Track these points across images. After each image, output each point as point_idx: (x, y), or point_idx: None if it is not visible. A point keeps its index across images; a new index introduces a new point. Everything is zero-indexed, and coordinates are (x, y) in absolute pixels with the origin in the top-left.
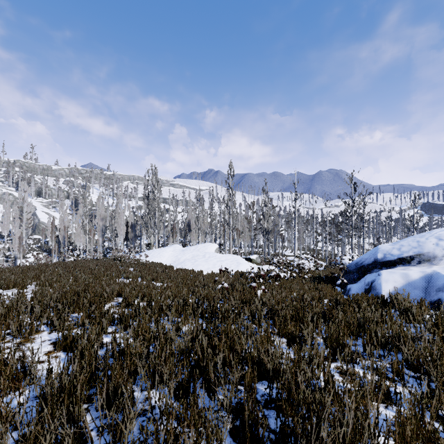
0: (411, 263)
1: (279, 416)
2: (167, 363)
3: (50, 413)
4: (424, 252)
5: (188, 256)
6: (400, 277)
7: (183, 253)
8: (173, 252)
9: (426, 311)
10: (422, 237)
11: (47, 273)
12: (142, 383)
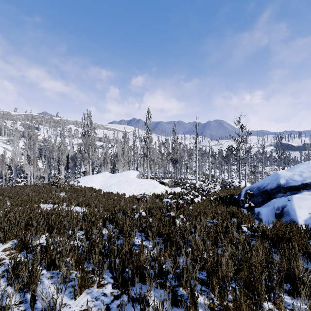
0: None
1: None
2: None
3: None
4: None
5: (114, 181)
6: None
7: (111, 179)
8: (103, 178)
9: None
10: None
11: None
12: None
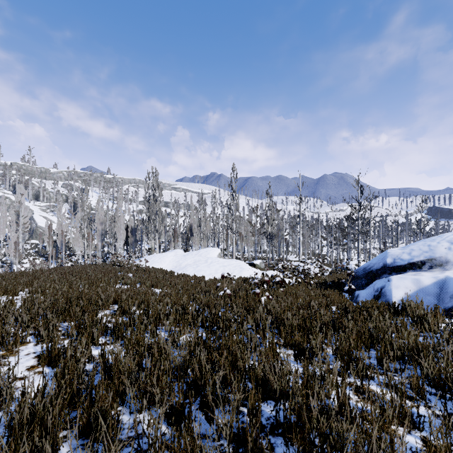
0: (422, 268)
1: (289, 449)
2: (161, 381)
3: (13, 448)
4: (436, 256)
5: (189, 261)
6: (411, 283)
7: (185, 258)
8: (174, 257)
9: (440, 319)
10: (433, 241)
11: (41, 279)
12: (131, 405)
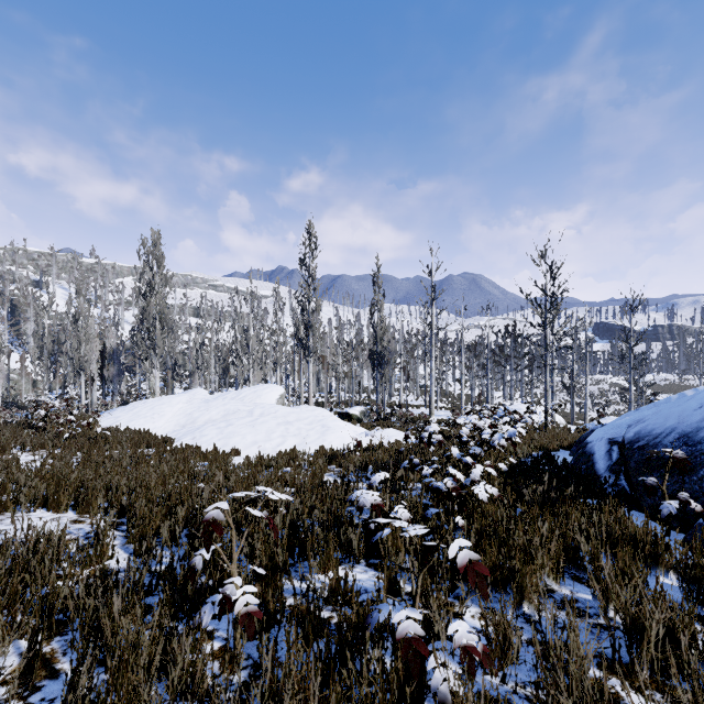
0: None
1: None
2: None
3: None
4: None
5: (215, 413)
6: None
7: (206, 407)
8: (186, 406)
9: None
10: None
11: None
12: None
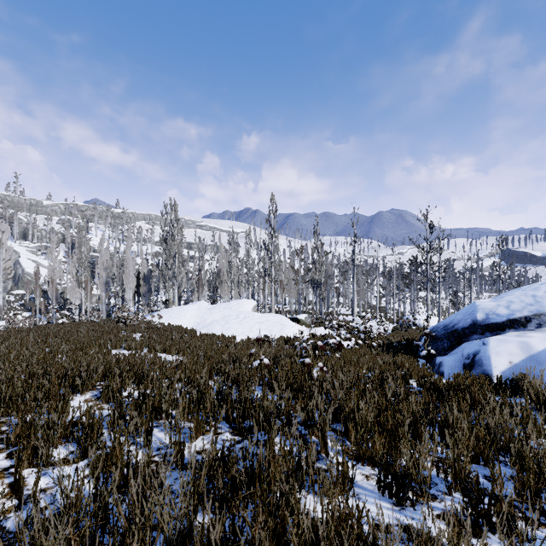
0: (527, 326)
1: None
2: None
3: None
4: None
5: (217, 316)
6: (517, 348)
7: (210, 312)
8: (198, 312)
9: None
10: (537, 290)
11: (8, 344)
12: None
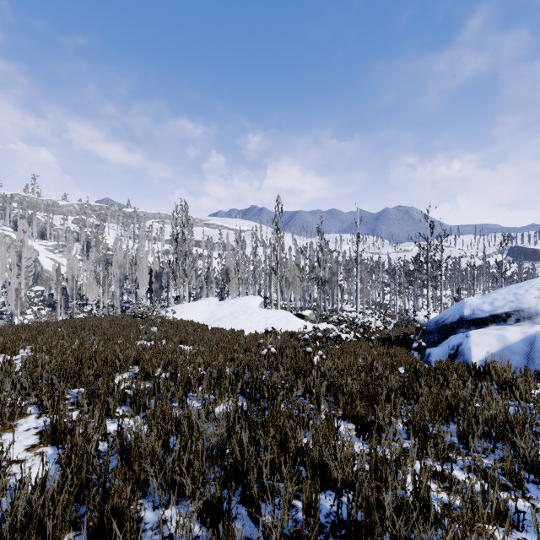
0: (507, 321)
1: None
2: (192, 466)
3: None
4: (524, 307)
5: (226, 312)
6: (495, 340)
7: (220, 308)
8: (208, 307)
9: (532, 384)
10: (520, 289)
11: (46, 334)
12: (155, 499)
